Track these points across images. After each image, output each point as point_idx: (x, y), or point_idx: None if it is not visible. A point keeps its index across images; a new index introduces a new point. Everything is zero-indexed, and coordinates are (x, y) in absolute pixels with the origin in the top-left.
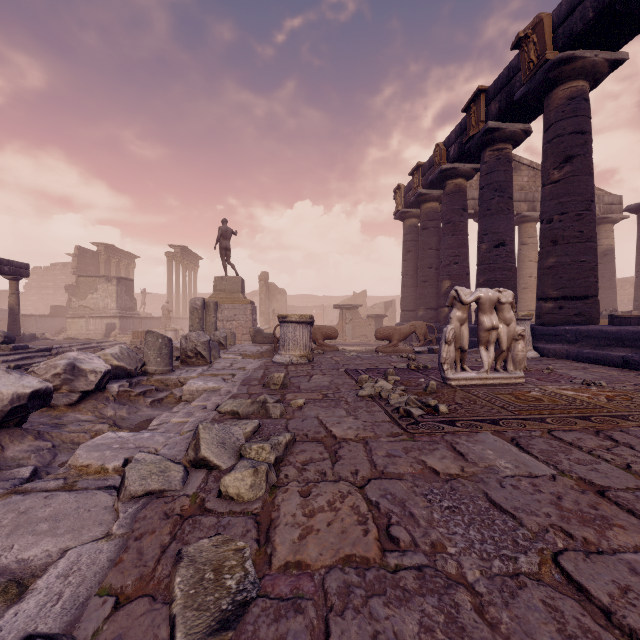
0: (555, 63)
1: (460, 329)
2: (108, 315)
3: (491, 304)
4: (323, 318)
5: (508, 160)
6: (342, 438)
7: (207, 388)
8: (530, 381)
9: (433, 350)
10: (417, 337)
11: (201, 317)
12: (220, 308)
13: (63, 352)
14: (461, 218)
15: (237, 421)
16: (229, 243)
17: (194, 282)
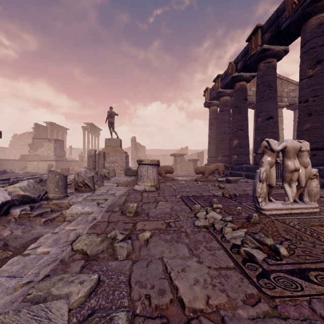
0: (311, 1)
1: (269, 170)
2: (49, 159)
3: (295, 151)
4: (165, 161)
5: (274, 68)
6: (191, 308)
7: (83, 212)
8: (322, 210)
9: (229, 180)
10: (218, 172)
11: (94, 161)
12: (108, 155)
13: (17, 181)
14: (244, 104)
15: (75, 275)
16: (113, 120)
17: (97, 142)
